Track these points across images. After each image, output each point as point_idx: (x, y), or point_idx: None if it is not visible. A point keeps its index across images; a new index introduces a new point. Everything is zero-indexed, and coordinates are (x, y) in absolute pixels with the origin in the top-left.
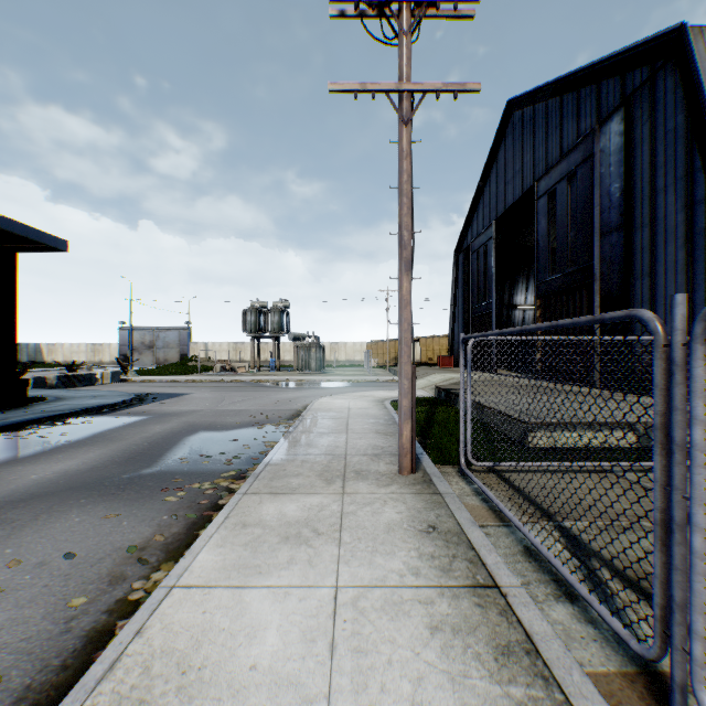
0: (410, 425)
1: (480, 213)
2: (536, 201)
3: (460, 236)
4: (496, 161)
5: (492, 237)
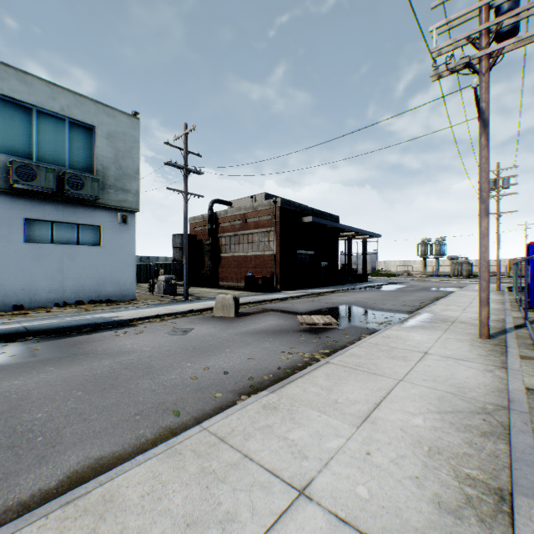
0: (498, 281)
1: None
2: None
3: None
4: None
5: None
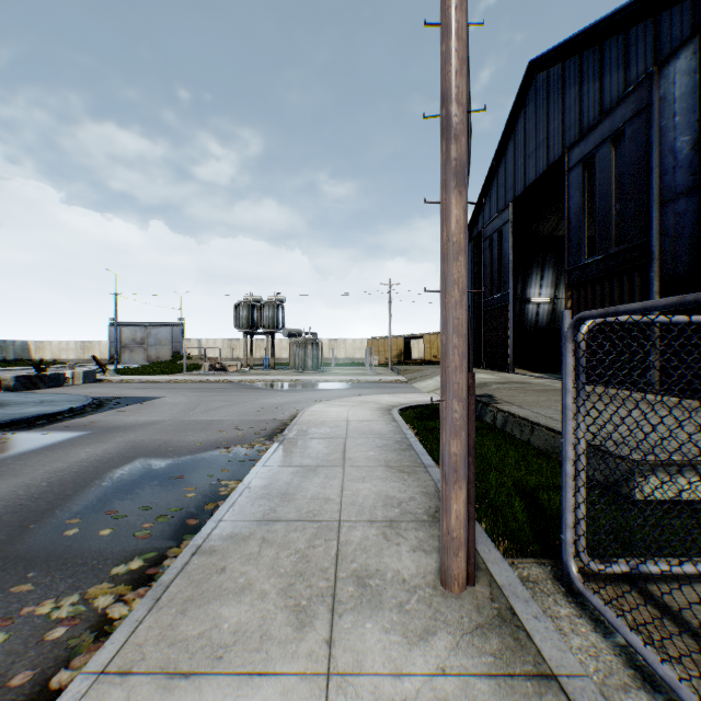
0: (465, 490)
1: (493, 195)
2: (567, 172)
3: (469, 223)
4: (514, 135)
5: (509, 220)
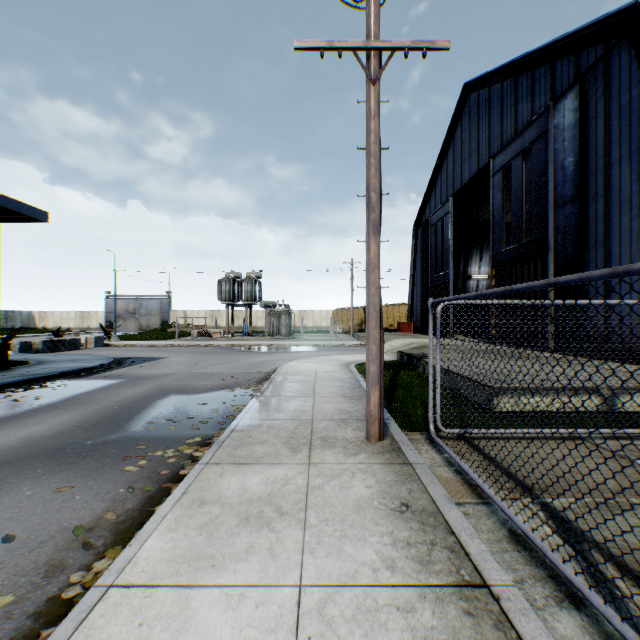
0: (378, 391)
1: (438, 190)
2: (492, 177)
3: (419, 211)
4: (453, 141)
5: (449, 212)
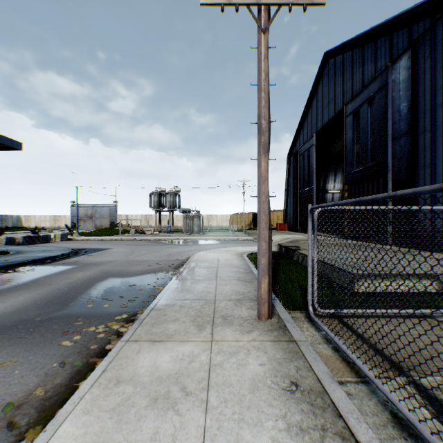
0: (267, 279)
1: (305, 129)
2: (345, 118)
3: (291, 145)
4: (316, 94)
5: (313, 144)
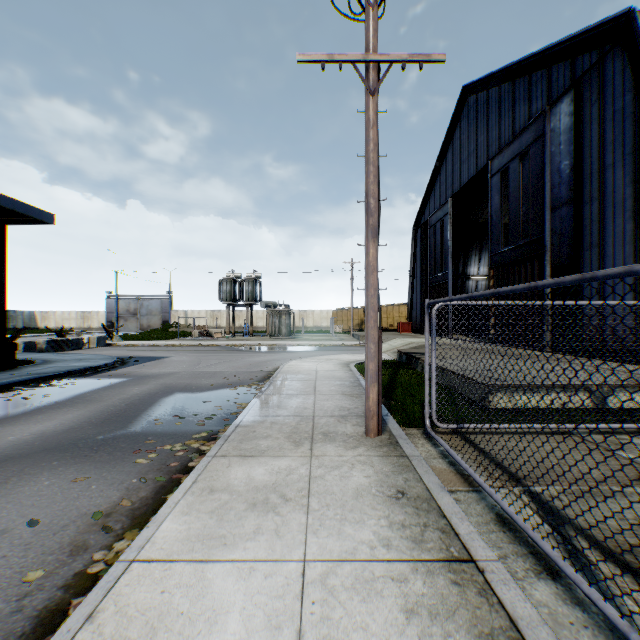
0: (377, 388)
1: (437, 191)
2: (490, 178)
3: (418, 212)
4: (452, 143)
5: (448, 213)
